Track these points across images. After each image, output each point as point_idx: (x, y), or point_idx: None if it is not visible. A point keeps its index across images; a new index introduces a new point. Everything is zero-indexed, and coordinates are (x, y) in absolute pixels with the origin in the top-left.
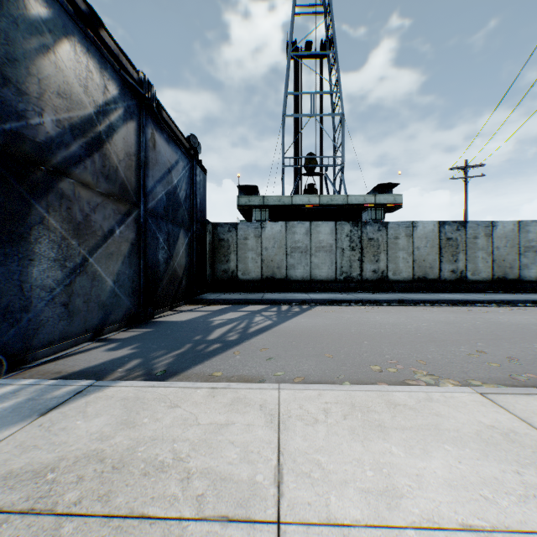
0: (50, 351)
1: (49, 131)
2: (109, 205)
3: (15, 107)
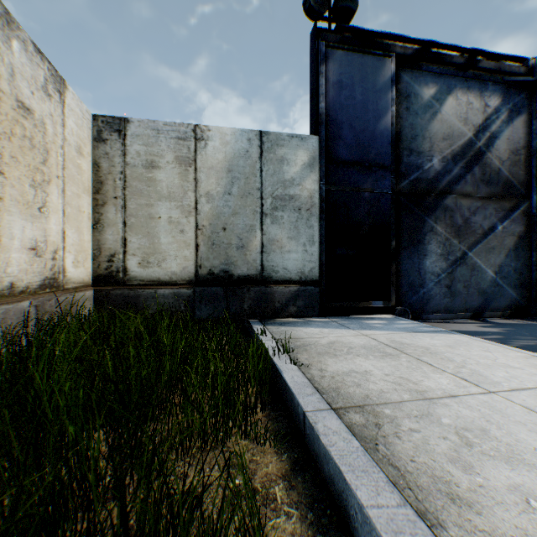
0: (436, 316)
1: (436, 168)
2: (489, 206)
3: (415, 164)
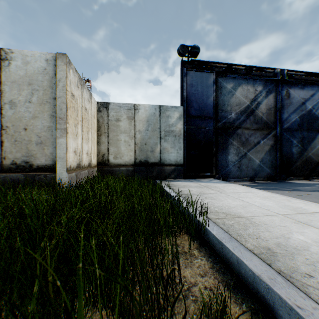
0: (233, 180)
1: (233, 117)
2: (257, 133)
3: (224, 116)
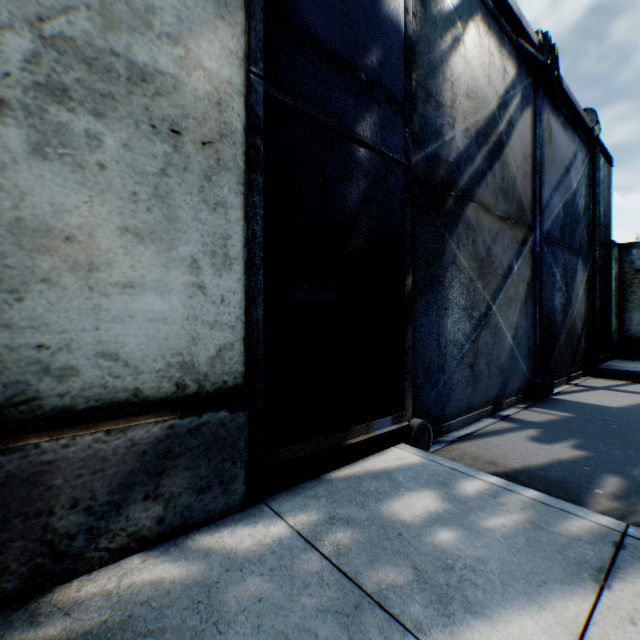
0: (458, 423)
1: (458, 145)
2: (505, 233)
3: (433, 126)
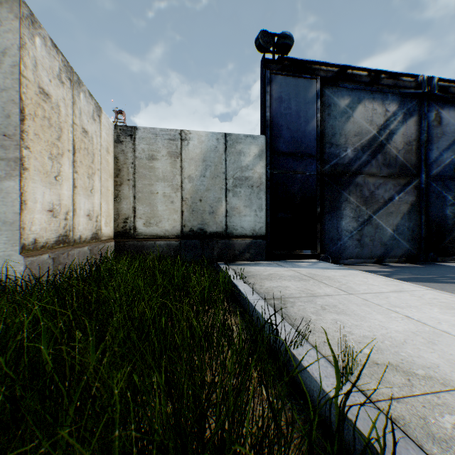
0: (350, 261)
1: (349, 156)
2: (389, 182)
3: (334, 154)
